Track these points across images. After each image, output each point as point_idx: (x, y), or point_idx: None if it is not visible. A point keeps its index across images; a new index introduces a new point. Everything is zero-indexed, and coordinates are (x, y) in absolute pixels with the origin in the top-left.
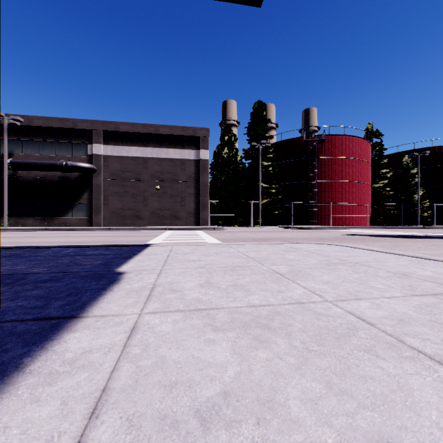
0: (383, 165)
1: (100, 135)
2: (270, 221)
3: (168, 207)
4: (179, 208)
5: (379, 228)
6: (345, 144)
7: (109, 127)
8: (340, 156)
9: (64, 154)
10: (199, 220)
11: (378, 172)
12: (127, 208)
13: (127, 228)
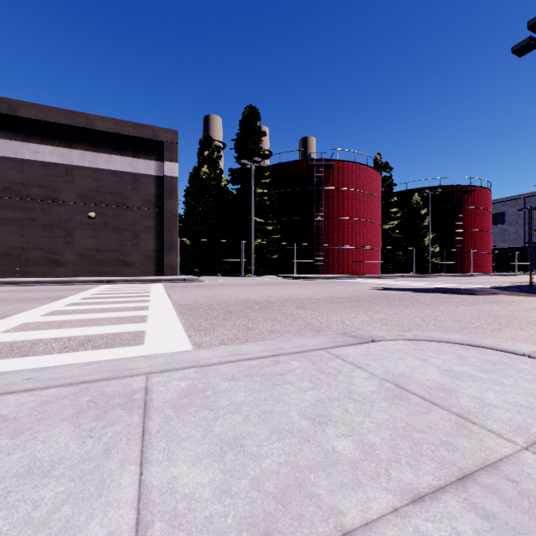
0: (394, 203)
1: None
2: (265, 269)
3: (111, 246)
4: (130, 249)
5: (396, 276)
6: (356, 173)
7: None
8: (351, 188)
9: None
10: (163, 267)
11: (388, 210)
12: (34, 246)
13: (24, 280)
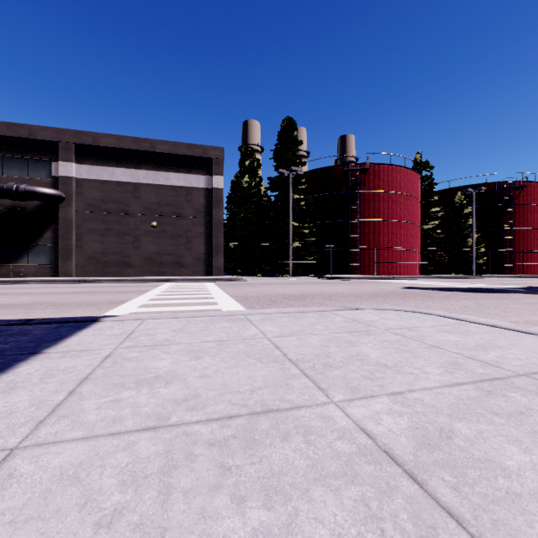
0: (434, 202)
1: (71, 150)
2: (302, 270)
3: (169, 250)
4: (184, 252)
5: (433, 277)
6: (392, 175)
7: (84, 139)
8: (387, 190)
9: (16, 174)
10: (211, 268)
11: (428, 210)
12: (111, 251)
13: (108, 279)
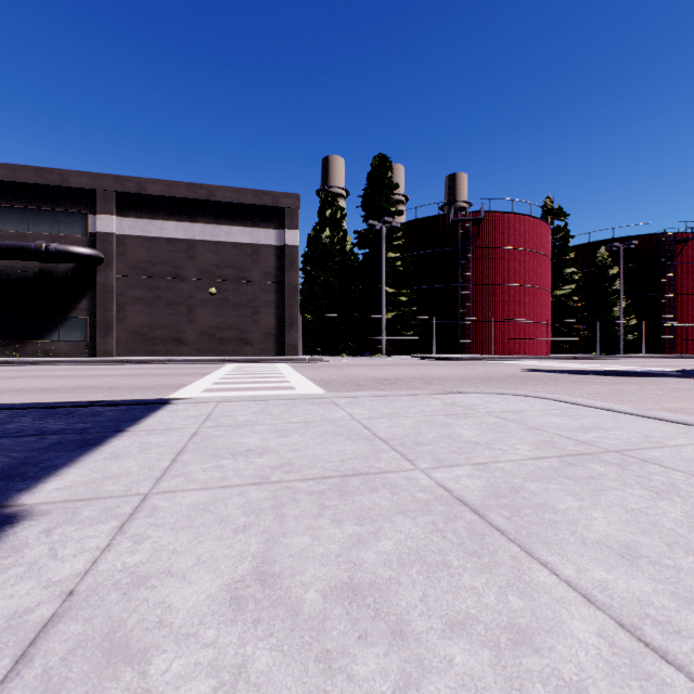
0: (569, 261)
1: (111, 199)
2: (398, 348)
3: (231, 324)
4: (250, 326)
5: (566, 358)
6: (514, 227)
7: (127, 186)
8: (507, 246)
9: (45, 230)
10: (283, 346)
11: (562, 271)
12: (159, 325)
13: (157, 359)
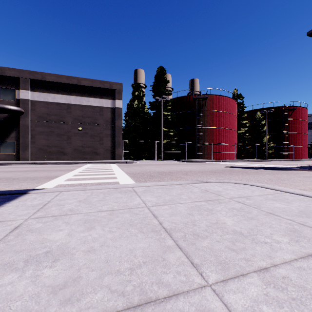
0: (244, 117)
1: (27, 82)
2: (169, 156)
3: (89, 145)
4: (98, 146)
5: (244, 161)
6: (221, 102)
7: (36, 76)
8: (218, 110)
9: None
10: (115, 155)
11: (241, 122)
12: (53, 145)
13: (50, 162)
